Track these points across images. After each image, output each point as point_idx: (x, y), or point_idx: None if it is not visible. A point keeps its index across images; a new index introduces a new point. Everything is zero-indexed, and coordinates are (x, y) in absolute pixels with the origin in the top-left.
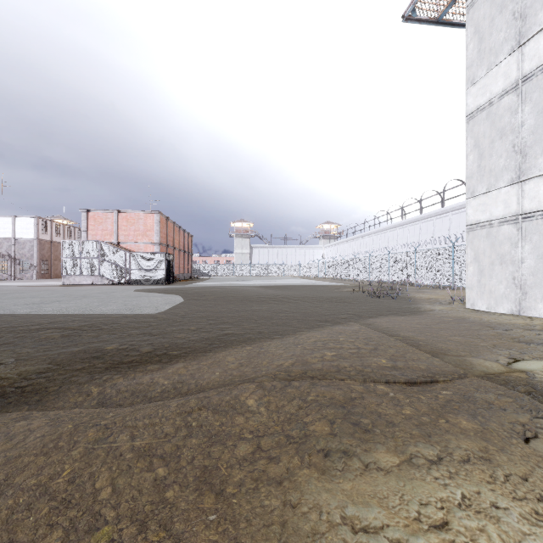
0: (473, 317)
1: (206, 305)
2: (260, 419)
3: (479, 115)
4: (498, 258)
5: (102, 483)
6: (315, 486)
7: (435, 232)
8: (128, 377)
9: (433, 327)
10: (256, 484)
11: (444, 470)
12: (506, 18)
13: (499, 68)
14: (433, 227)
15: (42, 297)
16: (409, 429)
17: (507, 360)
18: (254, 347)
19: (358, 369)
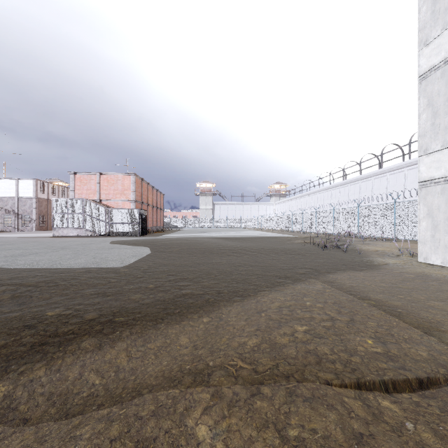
0: (434, 273)
1: (170, 258)
2: None
3: (433, 75)
4: None
5: None
6: None
7: (374, 190)
8: (53, 365)
9: (401, 286)
10: None
11: None
12: None
13: None
14: (372, 186)
15: (26, 249)
16: None
17: None
18: (212, 315)
19: (343, 358)
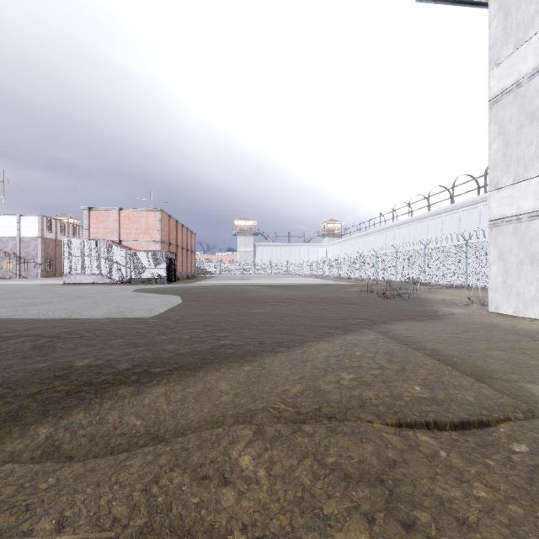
0: (503, 324)
1: (205, 308)
2: (257, 495)
3: (505, 99)
4: (528, 256)
5: None
6: None
7: (444, 229)
8: (91, 410)
9: (462, 336)
10: None
11: None
12: None
13: (529, 44)
14: (442, 224)
15: (35, 297)
16: (498, 538)
17: None
18: (253, 364)
19: (387, 402)
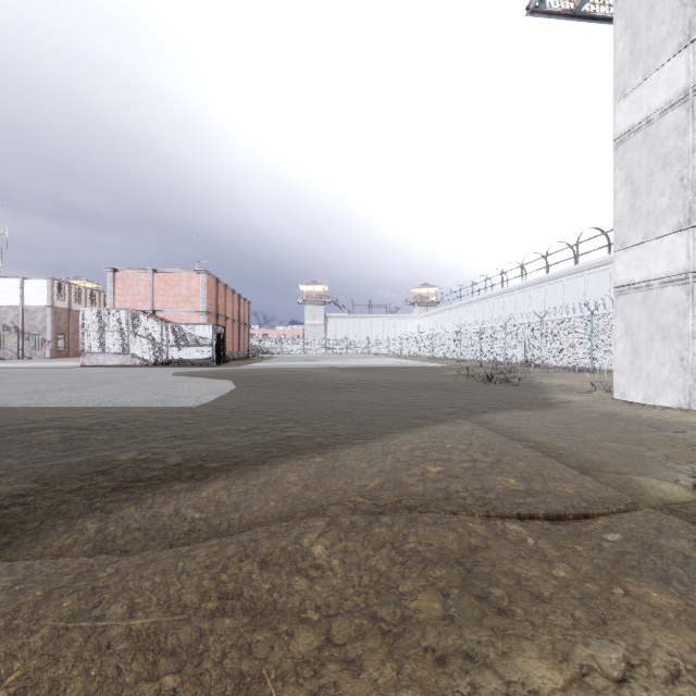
0: (627, 413)
1: (264, 395)
2: (331, 581)
3: (633, 138)
4: (659, 331)
5: None
6: None
7: (566, 296)
8: (143, 505)
9: (575, 427)
10: None
11: None
12: (670, 5)
13: (660, 73)
14: (564, 291)
15: (51, 383)
16: (569, 609)
17: (692, 480)
18: (326, 457)
19: (476, 495)
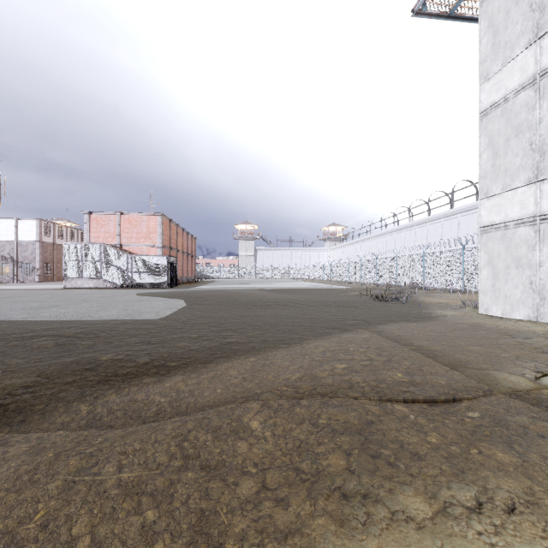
0: (489, 324)
1: (209, 310)
2: (265, 446)
3: (494, 112)
4: (514, 261)
5: (80, 531)
6: (332, 546)
7: (444, 234)
8: (121, 393)
9: (448, 334)
10: (261, 537)
11: (487, 522)
12: (522, 10)
13: (515, 62)
14: (442, 229)
15: (42, 301)
16: (438, 463)
17: (534, 374)
18: (258, 358)
19: (372, 385)
